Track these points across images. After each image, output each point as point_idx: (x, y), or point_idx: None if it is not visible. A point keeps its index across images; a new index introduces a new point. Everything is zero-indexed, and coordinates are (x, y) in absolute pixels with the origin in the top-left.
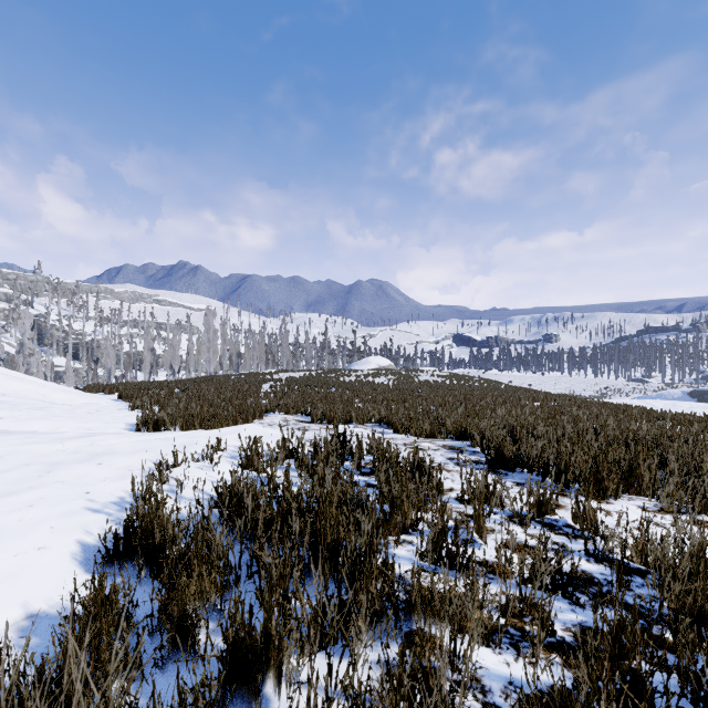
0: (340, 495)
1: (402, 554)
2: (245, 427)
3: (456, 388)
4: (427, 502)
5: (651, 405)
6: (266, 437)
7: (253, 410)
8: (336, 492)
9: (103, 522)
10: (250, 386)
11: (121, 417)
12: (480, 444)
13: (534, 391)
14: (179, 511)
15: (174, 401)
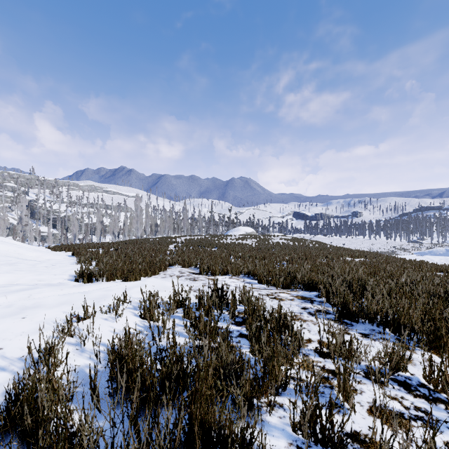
0: (216, 362)
1: (274, 423)
2: (148, 281)
3: (297, 248)
4: (292, 358)
5: (430, 259)
6: (163, 289)
7: (159, 265)
8: (212, 364)
9: (4, 382)
10: (161, 246)
11: (67, 270)
12: (326, 296)
13: (350, 249)
14: (78, 366)
15: (106, 257)
